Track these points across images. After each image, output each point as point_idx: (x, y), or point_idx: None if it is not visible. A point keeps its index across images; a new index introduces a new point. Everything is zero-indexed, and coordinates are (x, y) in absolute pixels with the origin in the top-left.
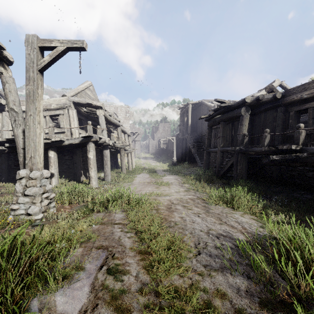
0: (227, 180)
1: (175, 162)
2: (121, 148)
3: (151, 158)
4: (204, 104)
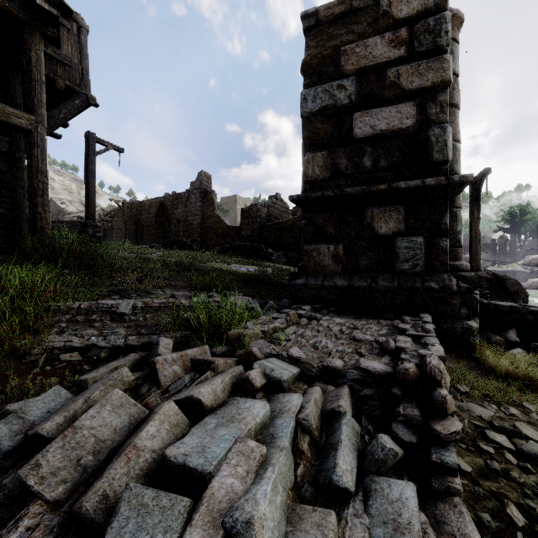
0: None
1: None
2: None
3: None
4: (54, 203)
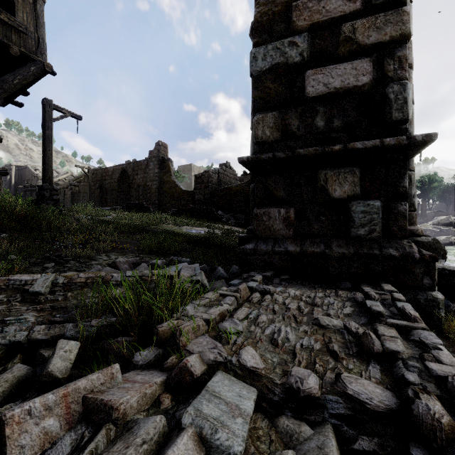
0: None
1: None
2: None
3: None
4: (29, 169)
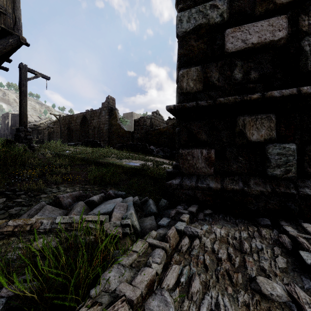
0: None
1: None
2: None
3: None
4: None
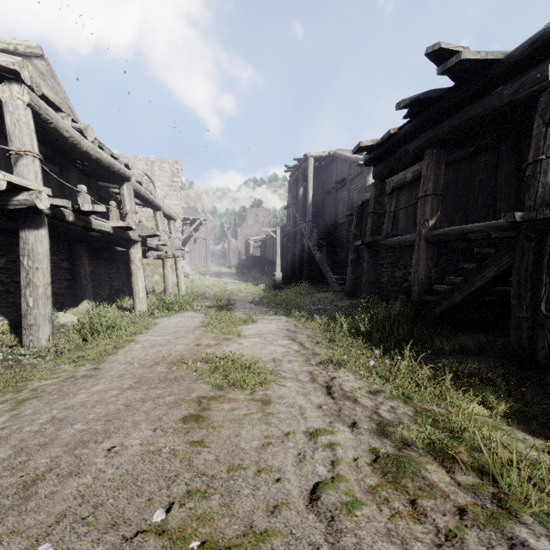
0: (472, 339)
1: (280, 281)
2: (131, 240)
3: (230, 274)
4: (341, 158)
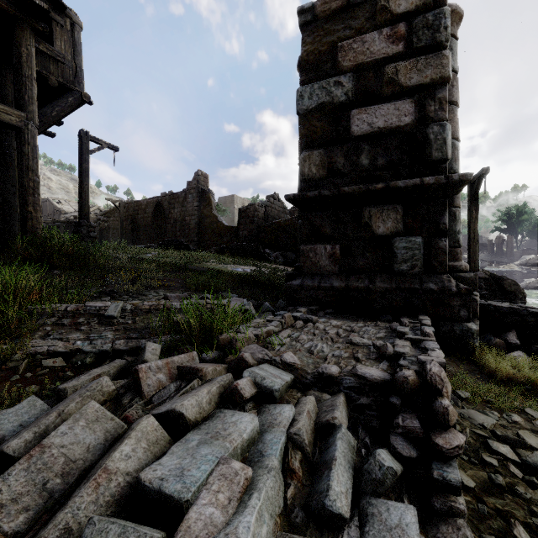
0: None
1: None
2: None
3: None
4: (51, 202)
